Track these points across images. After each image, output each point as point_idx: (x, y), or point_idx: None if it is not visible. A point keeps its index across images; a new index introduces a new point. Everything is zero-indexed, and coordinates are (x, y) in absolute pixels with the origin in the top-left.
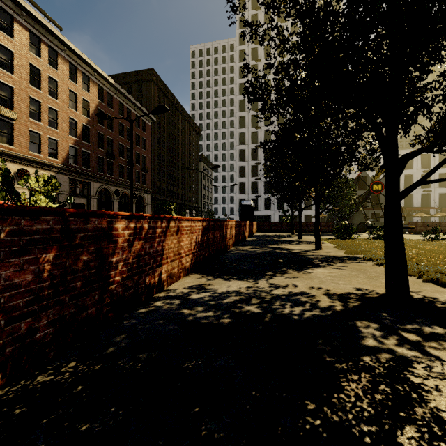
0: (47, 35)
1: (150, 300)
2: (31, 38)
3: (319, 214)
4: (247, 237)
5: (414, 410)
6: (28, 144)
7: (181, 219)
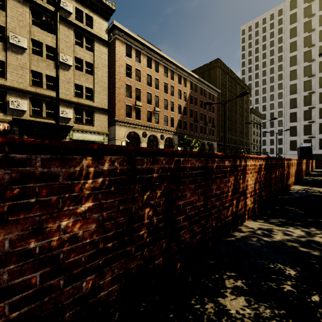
0: (170, 65)
1: (289, 190)
2: (164, 69)
3: None
4: (309, 171)
5: None
6: (163, 122)
7: (292, 159)
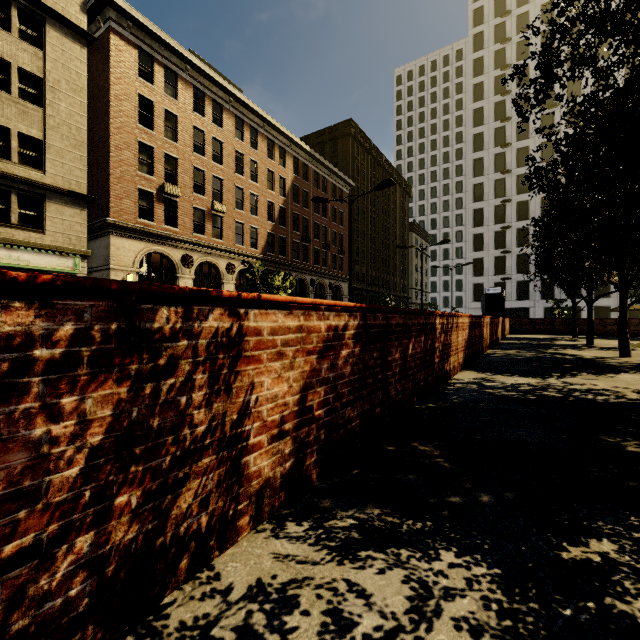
0: (249, 115)
1: (448, 383)
2: (235, 123)
3: (626, 308)
4: (499, 339)
5: None
6: (234, 236)
7: (458, 315)
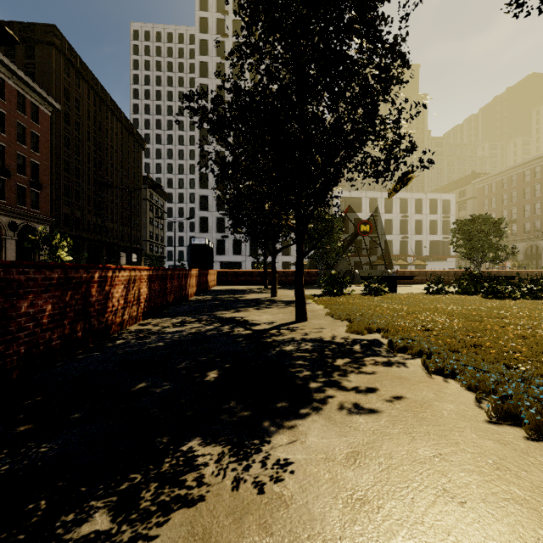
0: None
1: None
2: None
3: (303, 257)
4: (191, 295)
5: None
6: None
7: None
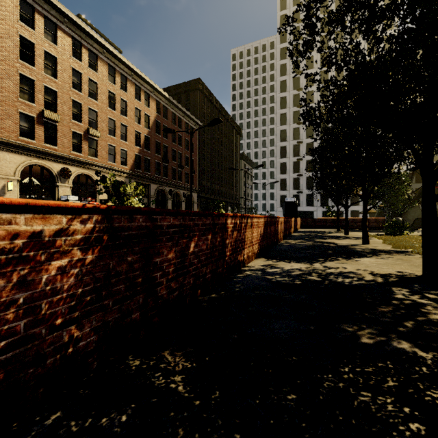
0: (120, 65)
1: (240, 271)
2: (108, 70)
3: (366, 211)
4: (292, 232)
5: (417, 318)
6: (107, 156)
7: (253, 216)
